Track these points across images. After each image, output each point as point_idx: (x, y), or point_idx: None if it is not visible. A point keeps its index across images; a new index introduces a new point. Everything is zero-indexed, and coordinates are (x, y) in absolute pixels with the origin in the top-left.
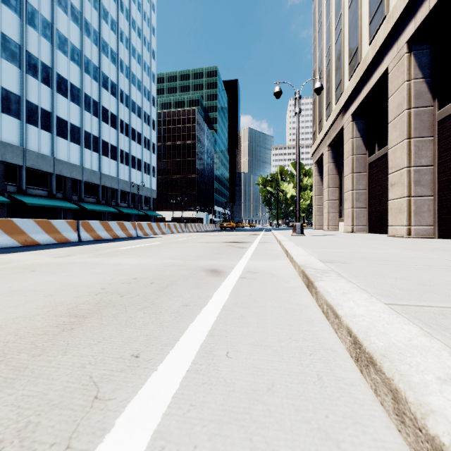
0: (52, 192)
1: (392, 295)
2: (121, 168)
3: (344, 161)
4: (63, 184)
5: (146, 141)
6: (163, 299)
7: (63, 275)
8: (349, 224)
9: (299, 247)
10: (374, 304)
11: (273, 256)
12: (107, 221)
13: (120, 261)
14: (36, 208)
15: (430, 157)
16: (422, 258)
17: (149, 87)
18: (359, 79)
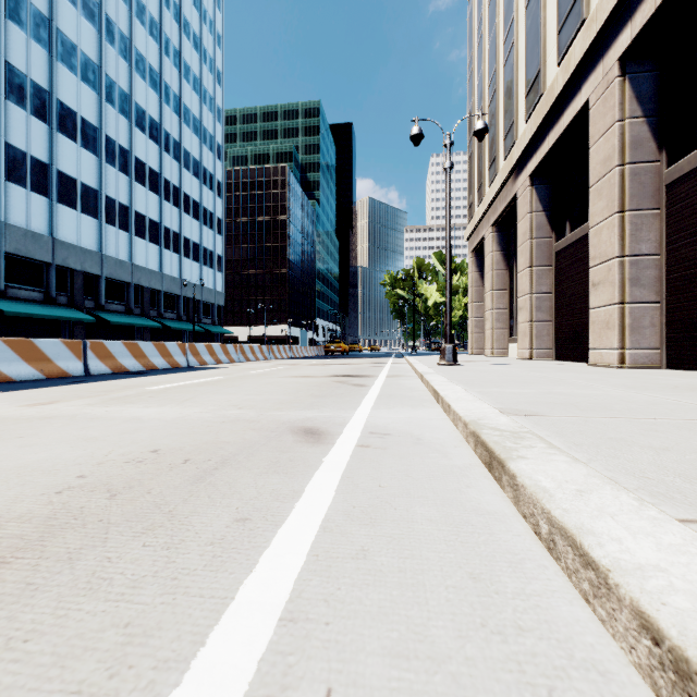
0: (50, 295)
1: (678, 494)
2: (166, 257)
3: (519, 249)
4: (70, 282)
5: (208, 214)
6: (198, 504)
7: (17, 444)
8: (526, 346)
9: (457, 385)
10: (664, 527)
11: (412, 400)
12: (136, 342)
13: (141, 412)
14: (23, 320)
15: (654, 241)
16: (669, 404)
17: (212, 128)
18: (542, 119)
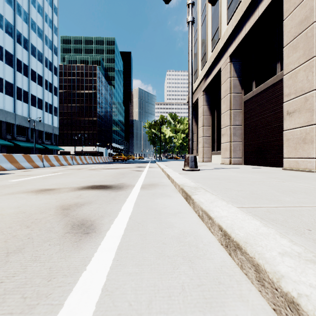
0: None
1: None
2: (19, 105)
3: (221, 100)
4: None
5: (48, 84)
6: None
7: None
8: (227, 156)
9: None
10: None
11: None
12: None
13: None
14: None
15: None
16: None
17: (51, 37)
18: (242, 15)
